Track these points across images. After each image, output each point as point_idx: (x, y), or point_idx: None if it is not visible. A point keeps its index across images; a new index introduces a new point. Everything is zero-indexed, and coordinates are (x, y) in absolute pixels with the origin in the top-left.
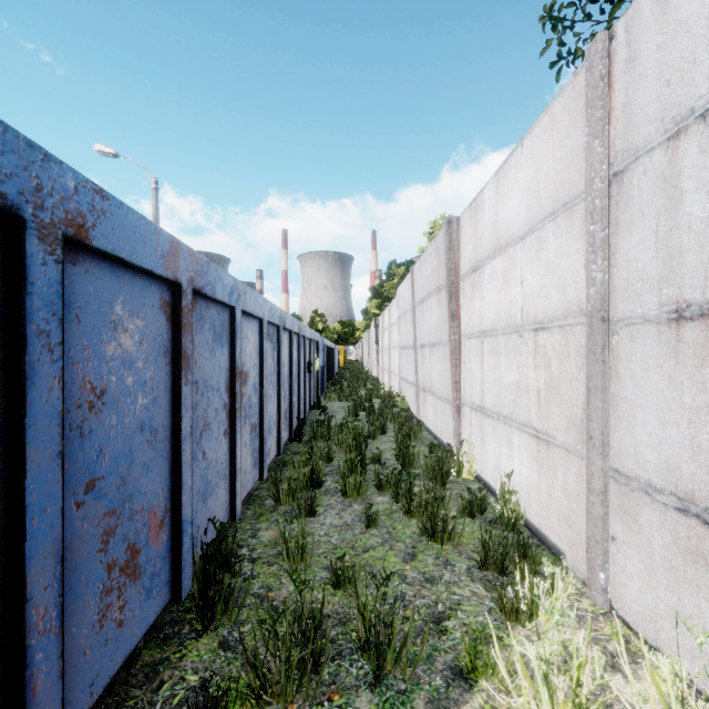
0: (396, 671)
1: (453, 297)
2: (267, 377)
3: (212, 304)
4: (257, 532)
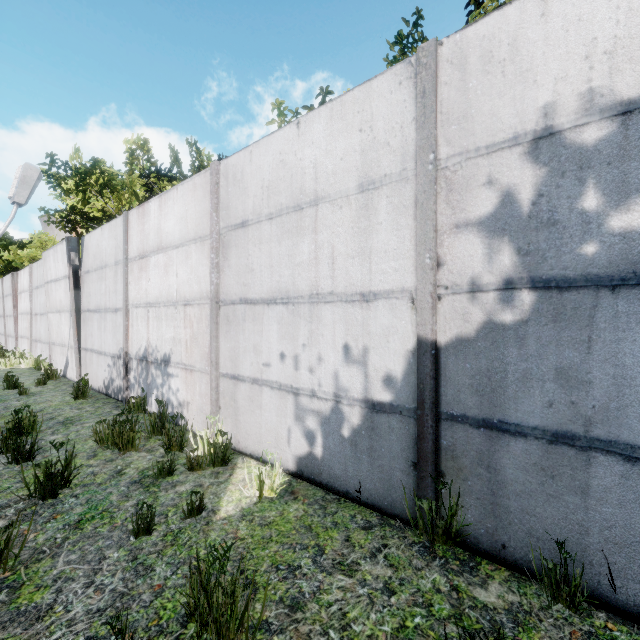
0: None
1: (15, 300)
2: None
3: None
4: None
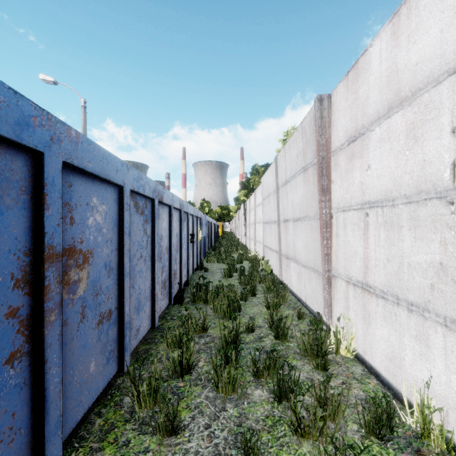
0: None
1: (324, 172)
2: (134, 251)
3: None
4: None
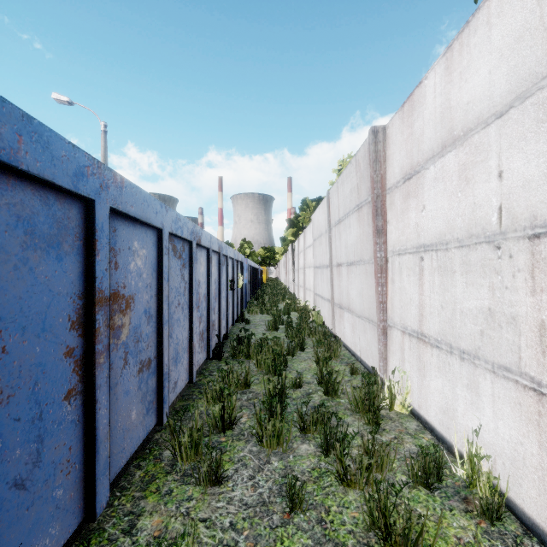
0: None
1: (379, 211)
2: (172, 298)
3: (20, 182)
4: (137, 519)
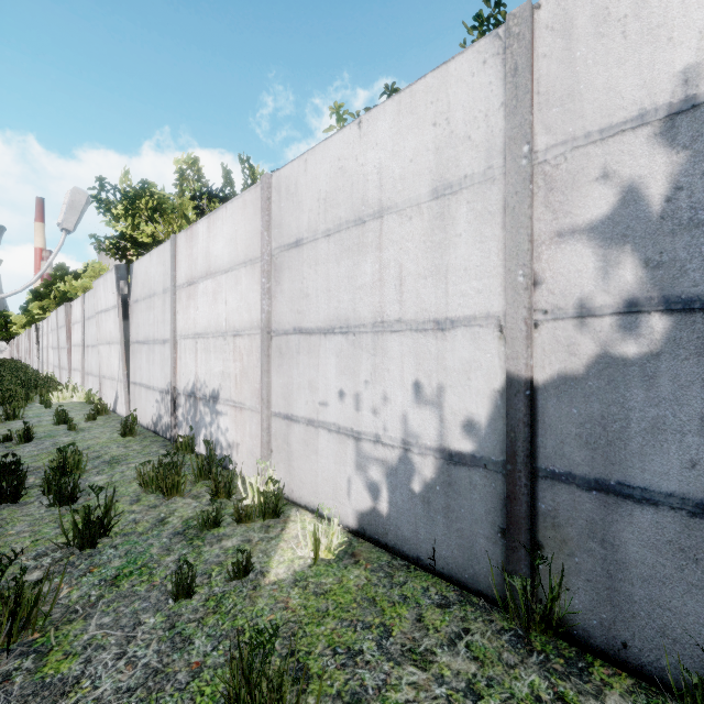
0: (32, 402)
1: (68, 331)
2: None
3: None
4: None
